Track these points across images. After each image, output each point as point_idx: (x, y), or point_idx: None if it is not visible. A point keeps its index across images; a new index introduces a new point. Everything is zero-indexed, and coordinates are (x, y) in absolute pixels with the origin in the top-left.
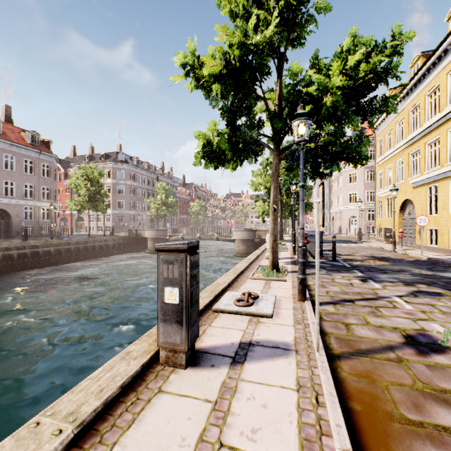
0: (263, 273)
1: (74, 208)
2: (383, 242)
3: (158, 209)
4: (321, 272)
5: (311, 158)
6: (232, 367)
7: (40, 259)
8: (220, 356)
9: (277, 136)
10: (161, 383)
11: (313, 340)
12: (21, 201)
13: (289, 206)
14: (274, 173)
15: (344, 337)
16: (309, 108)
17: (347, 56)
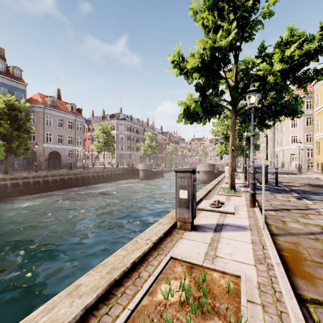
0: (224, 191)
1: (96, 150)
2: (320, 174)
3: (146, 150)
4: (266, 193)
5: (258, 115)
6: (215, 233)
7: (78, 182)
8: (207, 228)
9: (234, 102)
10: (180, 235)
11: (261, 225)
12: (66, 146)
13: (241, 147)
14: (232, 126)
15: (281, 226)
16: (257, 84)
17: (285, 45)
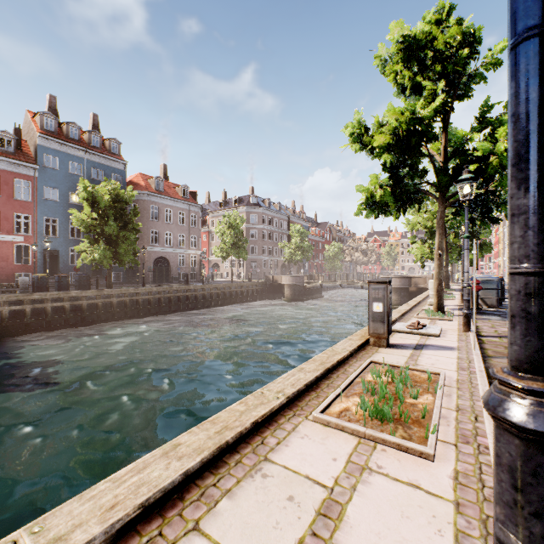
0: (427, 314)
1: (220, 255)
2: None
3: (293, 254)
4: (494, 318)
5: (481, 203)
6: (415, 350)
7: (197, 302)
8: (405, 346)
9: (442, 188)
10: (375, 350)
11: (472, 347)
12: (176, 250)
13: (457, 248)
14: (439, 221)
15: (500, 351)
16: (475, 166)
17: None
